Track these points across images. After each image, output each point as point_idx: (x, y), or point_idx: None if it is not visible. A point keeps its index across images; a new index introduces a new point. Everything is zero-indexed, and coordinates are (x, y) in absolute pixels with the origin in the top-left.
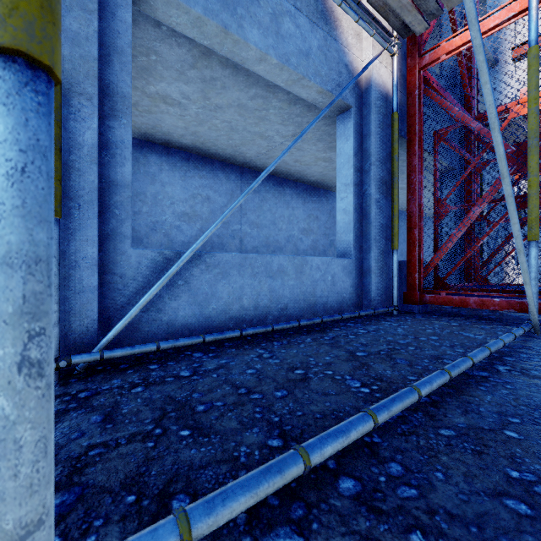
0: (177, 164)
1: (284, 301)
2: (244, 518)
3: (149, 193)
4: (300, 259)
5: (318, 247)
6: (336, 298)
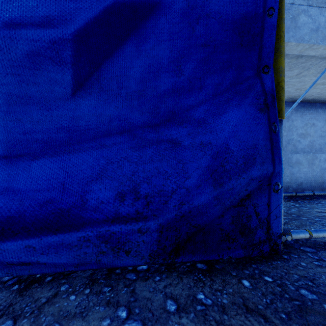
0: None
1: (300, 180)
2: (323, 243)
3: None
4: (311, 156)
5: (314, 145)
6: None
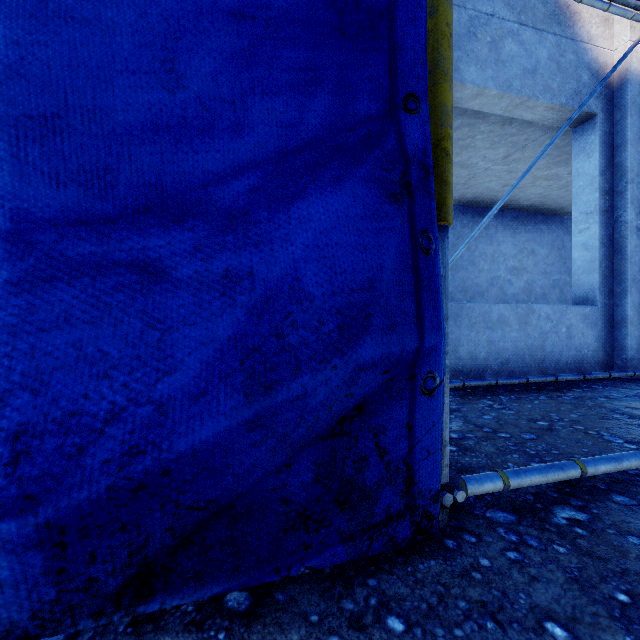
0: None
1: (505, 355)
2: (531, 497)
3: None
4: (524, 308)
5: (534, 290)
6: (572, 355)
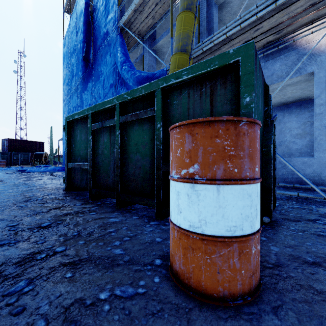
0: (293, 110)
1: None
2: None
3: (277, 129)
4: None
5: None
6: (295, 178)
